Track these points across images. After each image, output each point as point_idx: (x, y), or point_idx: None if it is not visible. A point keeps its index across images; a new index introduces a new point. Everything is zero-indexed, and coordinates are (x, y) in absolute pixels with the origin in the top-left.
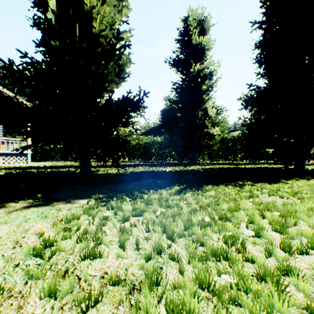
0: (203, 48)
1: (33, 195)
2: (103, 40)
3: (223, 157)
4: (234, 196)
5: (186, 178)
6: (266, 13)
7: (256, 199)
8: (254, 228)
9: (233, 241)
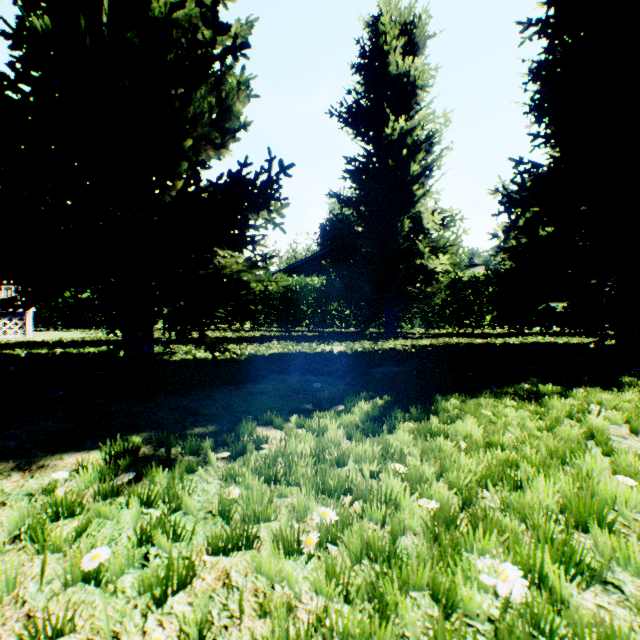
0: (412, 84)
1: None
2: (178, 31)
3: (454, 320)
4: (547, 440)
5: (383, 371)
6: None
7: (630, 458)
8: None
9: None
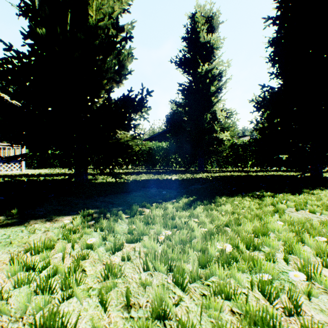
0: (211, 47)
1: (6, 211)
2: (100, 31)
3: (233, 164)
4: (256, 211)
5: (195, 187)
6: (280, 7)
7: (286, 217)
8: (301, 267)
9: (277, 292)
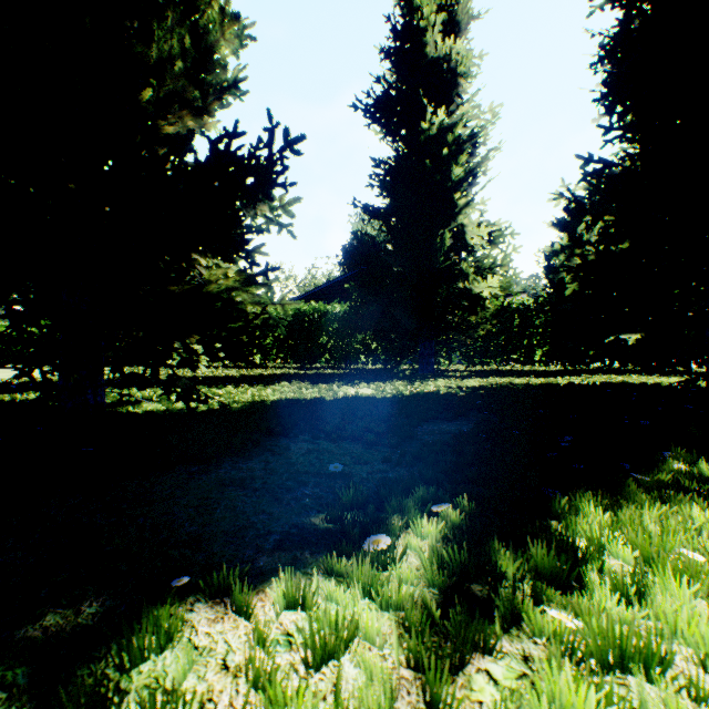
0: (454, 71)
1: None
2: None
3: (500, 355)
4: None
5: (433, 431)
6: None
7: None
8: None
9: None
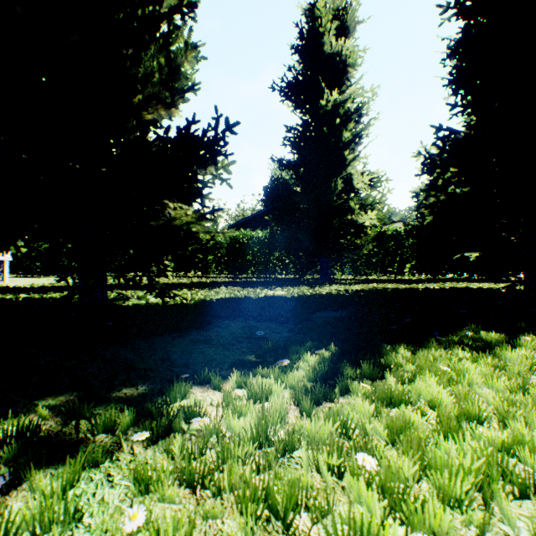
0: (344, 62)
1: None
2: None
3: (379, 268)
4: None
5: (323, 316)
6: None
7: None
8: None
9: None
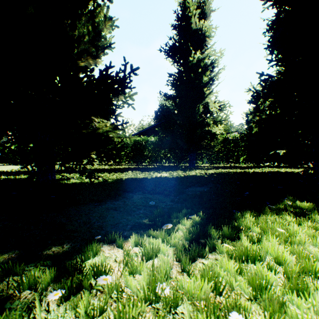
0: (203, 35)
1: None
2: None
3: (224, 159)
4: None
5: (192, 190)
6: None
7: None
8: None
9: None
